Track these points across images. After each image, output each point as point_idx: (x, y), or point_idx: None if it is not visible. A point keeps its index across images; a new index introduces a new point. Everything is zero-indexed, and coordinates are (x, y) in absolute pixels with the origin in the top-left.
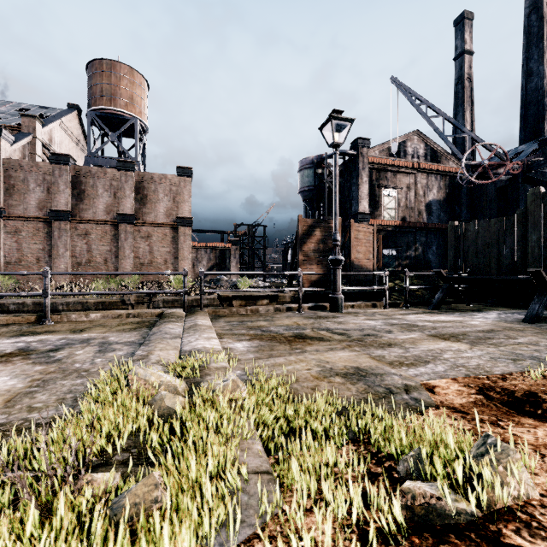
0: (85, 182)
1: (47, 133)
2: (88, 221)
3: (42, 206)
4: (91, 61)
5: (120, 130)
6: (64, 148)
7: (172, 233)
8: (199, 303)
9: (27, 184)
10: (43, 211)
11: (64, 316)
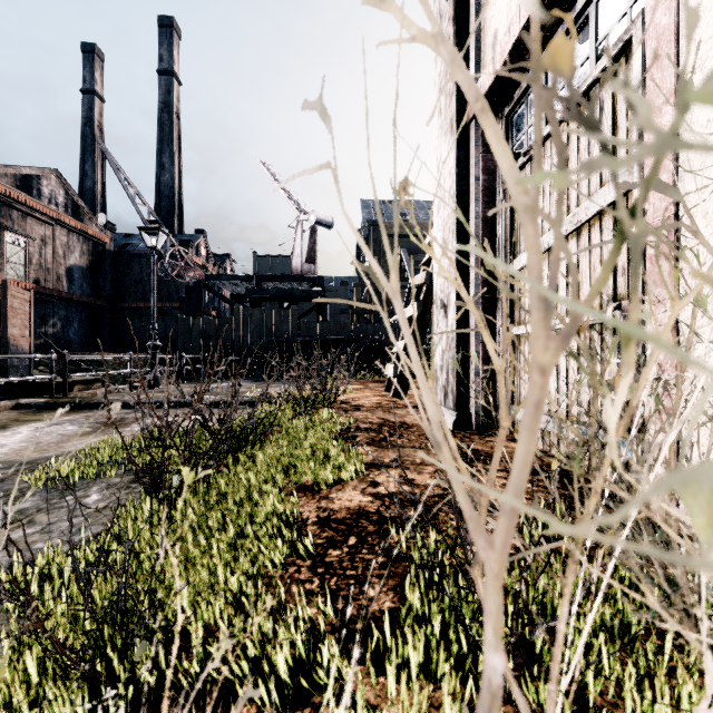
0: None
1: None
2: None
3: None
4: None
5: None
6: None
7: None
8: None
9: None
10: None
11: None
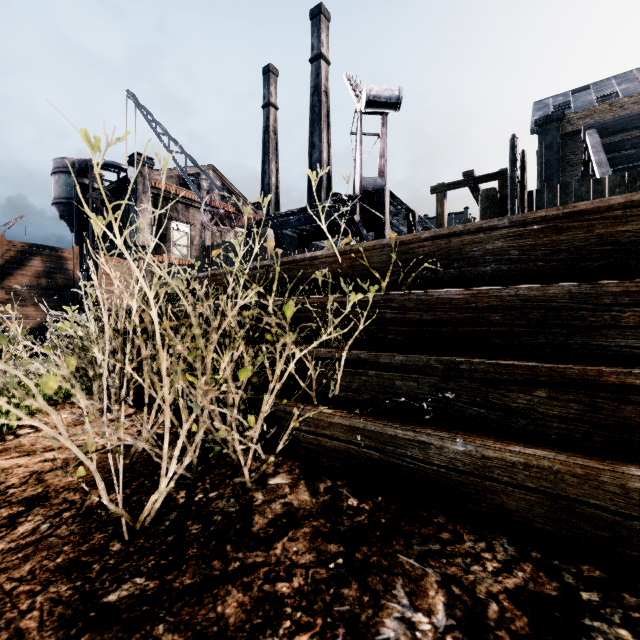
0: None
1: None
2: None
3: None
4: None
5: None
6: None
7: None
8: None
9: None
10: None
11: None
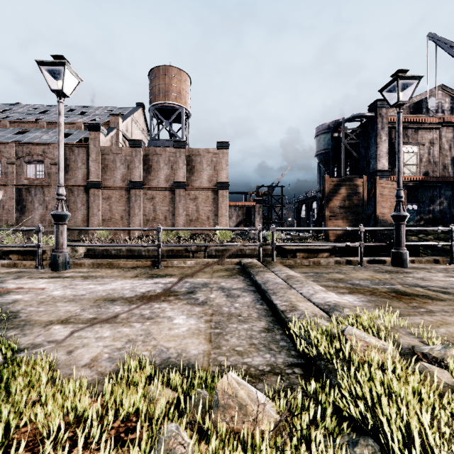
0: (151, 159)
1: (125, 126)
2: (154, 188)
3: (124, 179)
4: (151, 69)
5: (171, 118)
6: (134, 135)
7: (213, 195)
8: (242, 253)
9: (115, 163)
10: (125, 182)
11: (169, 262)
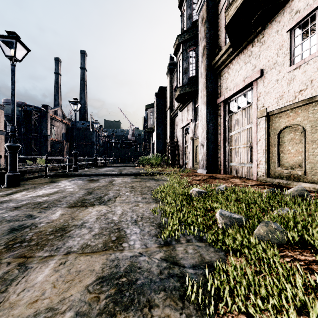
0: None
1: None
2: None
3: None
4: None
5: None
6: None
7: None
8: None
9: None
10: None
11: None
